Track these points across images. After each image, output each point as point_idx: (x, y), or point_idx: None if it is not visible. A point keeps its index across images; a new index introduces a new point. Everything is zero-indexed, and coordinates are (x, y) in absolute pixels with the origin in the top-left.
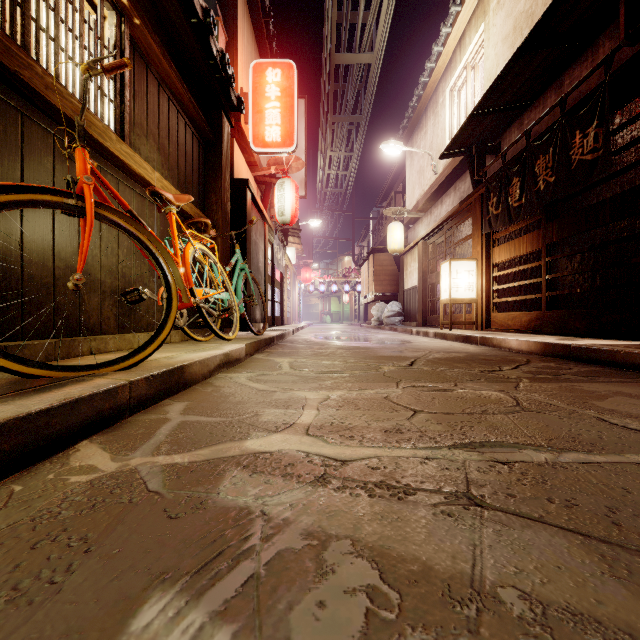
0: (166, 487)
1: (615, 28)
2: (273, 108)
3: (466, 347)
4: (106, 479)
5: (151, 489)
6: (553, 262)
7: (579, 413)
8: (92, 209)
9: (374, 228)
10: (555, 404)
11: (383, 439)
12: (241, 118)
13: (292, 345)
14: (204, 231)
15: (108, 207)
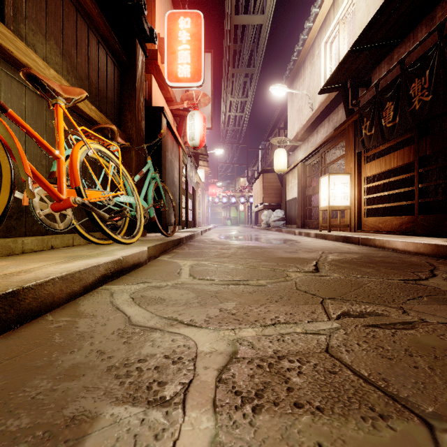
0: None
1: None
2: (184, 50)
3: (350, 247)
4: None
5: None
6: (425, 173)
7: None
8: None
9: (262, 156)
10: None
11: None
12: (158, 57)
13: (198, 245)
14: (112, 138)
15: None
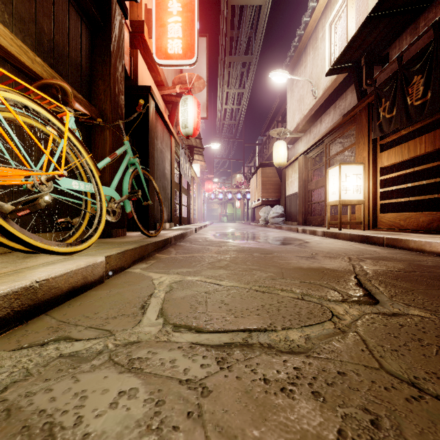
0: None
1: None
2: (175, 22)
3: (376, 249)
4: None
5: None
6: None
7: None
8: None
9: (259, 151)
10: None
11: None
12: (144, 30)
13: (189, 246)
14: (64, 102)
15: None
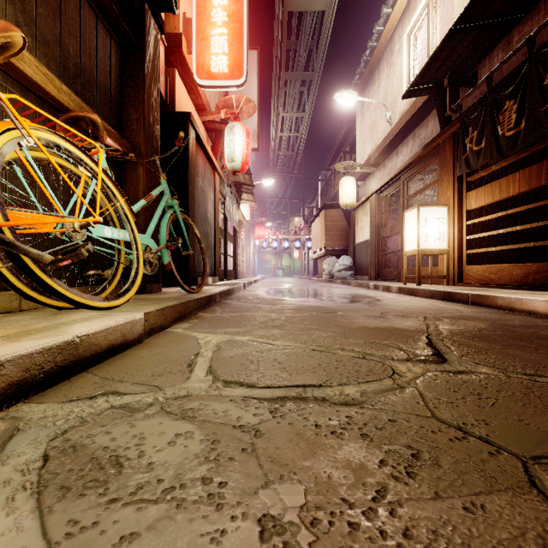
0: None
1: None
2: (219, 35)
3: (459, 308)
4: None
5: None
6: None
7: None
8: None
9: (323, 189)
10: None
11: None
12: (183, 45)
13: (237, 304)
14: (95, 137)
15: None
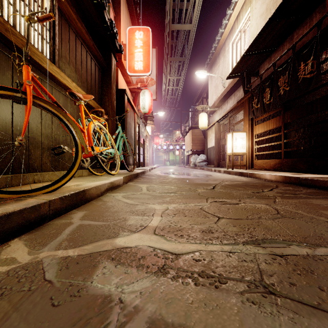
0: (57, 276)
1: (322, 7)
2: (139, 52)
3: (241, 178)
4: (19, 269)
5: (47, 278)
6: (288, 133)
7: (316, 219)
8: (31, 99)
9: (192, 116)
10: (300, 213)
11: (201, 237)
12: (122, 57)
13: (149, 177)
14: (101, 116)
15: (41, 99)
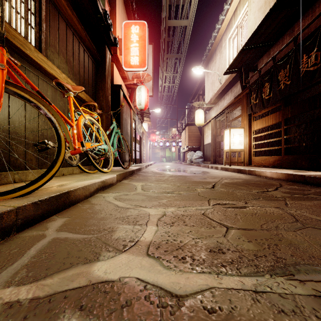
0: None
1: None
2: (135, 47)
3: (240, 175)
4: None
5: None
6: (288, 129)
7: None
8: (2, 85)
9: (188, 113)
10: None
11: (210, 261)
12: (117, 52)
13: (144, 174)
14: (93, 110)
15: (18, 86)
